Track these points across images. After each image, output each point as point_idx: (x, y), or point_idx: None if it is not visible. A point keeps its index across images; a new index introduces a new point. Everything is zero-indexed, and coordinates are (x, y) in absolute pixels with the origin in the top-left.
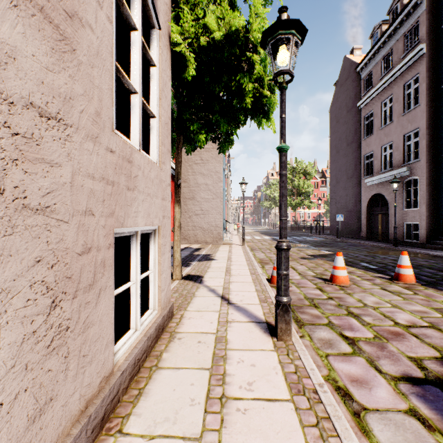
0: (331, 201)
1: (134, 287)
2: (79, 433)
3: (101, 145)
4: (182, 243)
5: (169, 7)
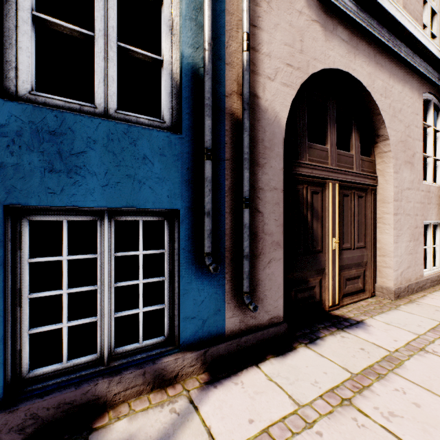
0: None
1: (428, 249)
2: (416, 283)
3: (419, 190)
4: None
5: None
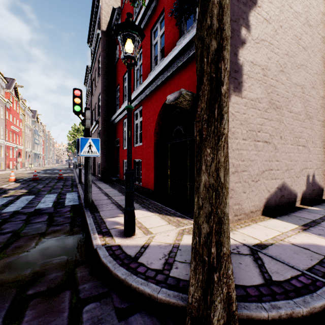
0: None
1: None
2: None
3: None
4: None
5: None
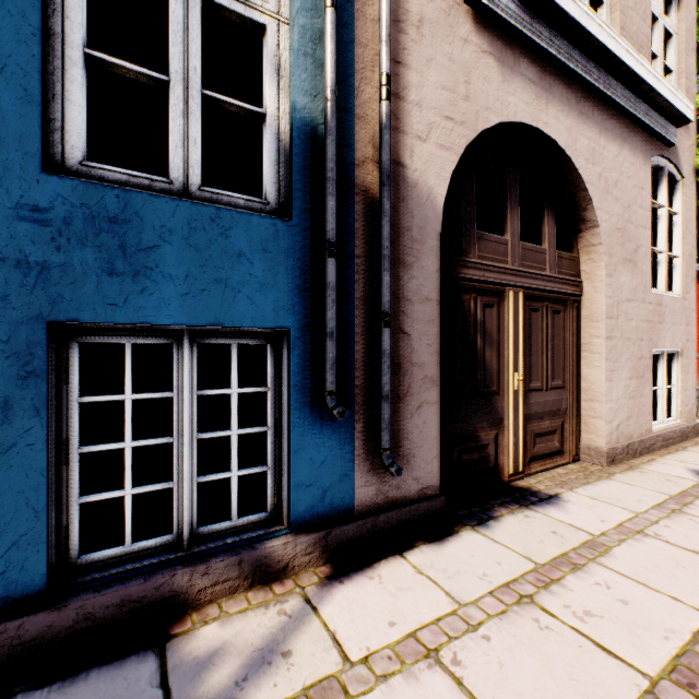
0: None
1: (660, 391)
2: (640, 441)
3: (645, 303)
4: None
5: (693, 141)
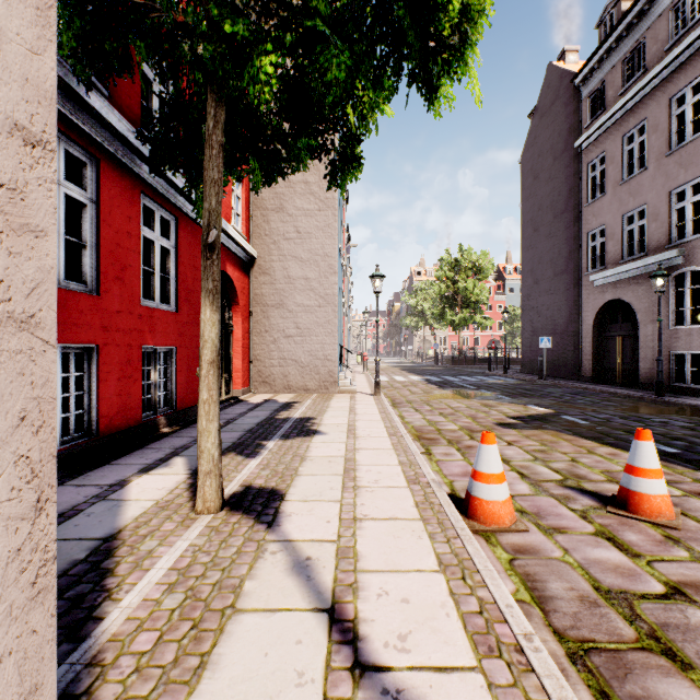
0: (523, 314)
1: None
2: None
3: None
4: (260, 392)
5: None
